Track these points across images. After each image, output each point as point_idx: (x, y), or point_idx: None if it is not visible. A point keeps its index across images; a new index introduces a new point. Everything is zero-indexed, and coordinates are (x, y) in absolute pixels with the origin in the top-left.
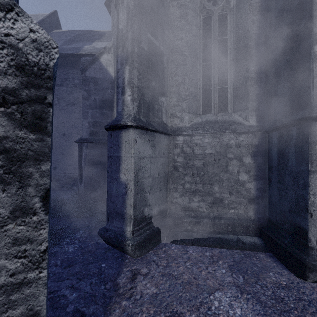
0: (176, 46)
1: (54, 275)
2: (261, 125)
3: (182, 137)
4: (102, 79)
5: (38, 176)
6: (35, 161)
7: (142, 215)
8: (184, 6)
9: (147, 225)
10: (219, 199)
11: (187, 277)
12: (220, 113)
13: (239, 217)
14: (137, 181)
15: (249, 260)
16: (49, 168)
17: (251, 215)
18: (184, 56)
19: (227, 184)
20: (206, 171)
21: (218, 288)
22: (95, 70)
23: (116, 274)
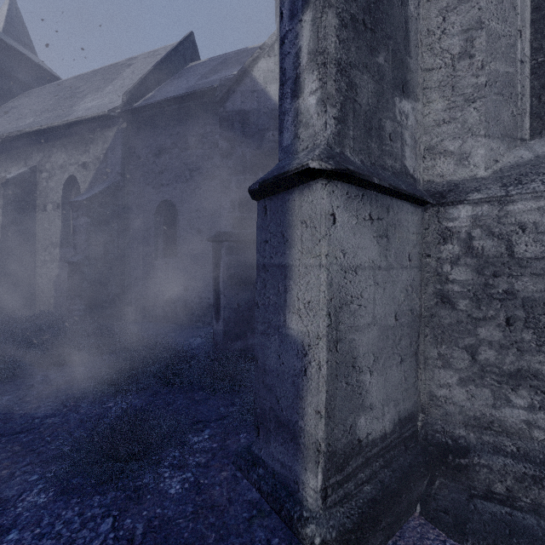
0: None
1: None
2: None
3: (467, 208)
4: (257, 111)
5: None
6: None
7: (352, 437)
8: None
9: (364, 464)
10: None
11: None
12: None
13: None
14: (336, 338)
15: None
16: None
17: None
18: None
19: None
20: None
21: None
22: (243, 95)
23: None
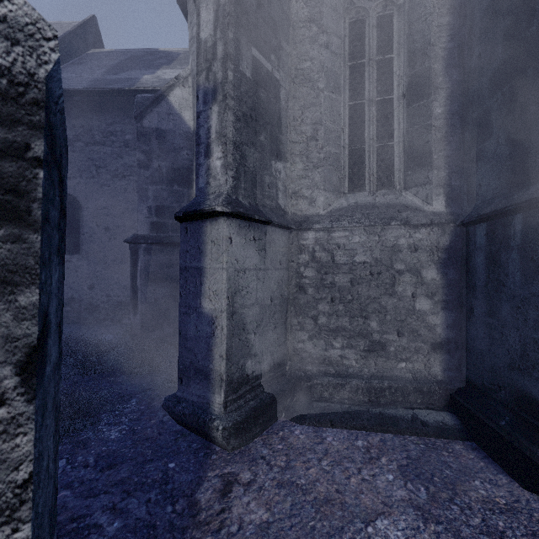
0: (302, 71)
1: (81, 485)
2: (455, 212)
3: (312, 233)
4: (173, 131)
5: (11, 318)
6: (3, 285)
7: (243, 373)
8: (317, 1)
9: (251, 390)
10: (380, 343)
11: (325, 488)
12: (381, 191)
13: (415, 375)
14: (233, 312)
15: (436, 456)
16: (37, 301)
17: (436, 373)
18: (317, 89)
19: (393, 318)
20: (356, 293)
21: (382, 510)
22: (160, 115)
23: (194, 482)
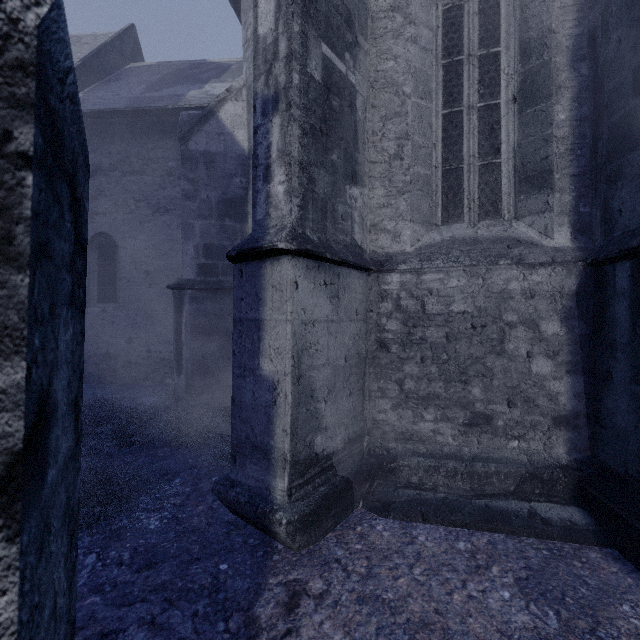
0: (383, 73)
1: (113, 589)
2: (584, 247)
3: (397, 276)
4: (224, 154)
5: None
6: None
7: (311, 451)
8: None
9: (321, 473)
10: (484, 416)
11: (420, 607)
12: (484, 221)
13: (531, 458)
14: (299, 375)
15: (566, 568)
16: (23, 380)
17: (560, 455)
18: (402, 95)
19: (502, 383)
20: (453, 351)
21: None
22: (208, 136)
23: (251, 591)
